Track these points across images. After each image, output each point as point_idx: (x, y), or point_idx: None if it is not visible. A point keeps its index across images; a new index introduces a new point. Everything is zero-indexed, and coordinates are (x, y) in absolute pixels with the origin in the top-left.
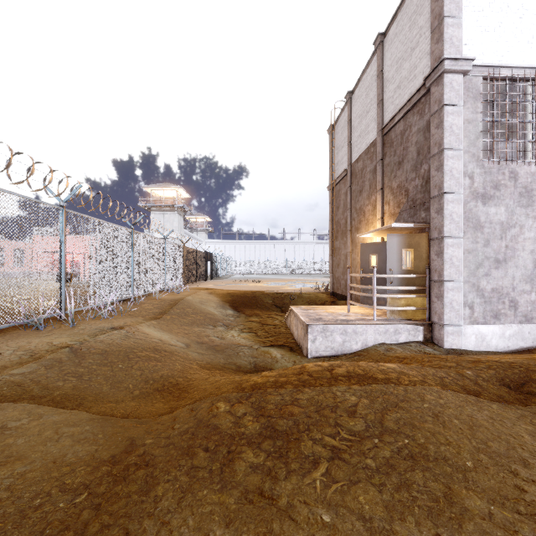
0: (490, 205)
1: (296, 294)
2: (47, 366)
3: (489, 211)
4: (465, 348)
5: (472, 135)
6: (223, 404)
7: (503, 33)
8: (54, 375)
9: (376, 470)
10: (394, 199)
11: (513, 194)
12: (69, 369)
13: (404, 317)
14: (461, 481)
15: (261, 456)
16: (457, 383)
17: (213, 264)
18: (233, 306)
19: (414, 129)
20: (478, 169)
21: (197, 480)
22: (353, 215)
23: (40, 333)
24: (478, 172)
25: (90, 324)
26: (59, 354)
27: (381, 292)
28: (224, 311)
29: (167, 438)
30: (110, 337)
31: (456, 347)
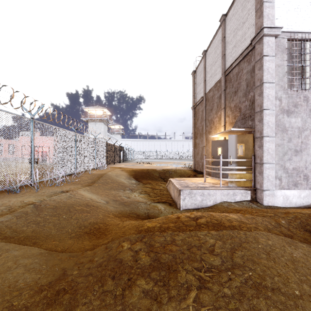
0: (291, 117)
1: (173, 171)
2: (17, 216)
3: (291, 120)
4: (276, 204)
5: (281, 74)
6: (126, 244)
7: (300, 12)
8: (21, 222)
9: (231, 297)
10: (232, 114)
11: (306, 110)
12: (32, 218)
13: (239, 185)
14: (293, 308)
15: (151, 285)
16: (277, 228)
17: (124, 153)
18: (135, 178)
19: (245, 71)
20: (284, 95)
21: (105, 305)
22: (206, 124)
23: (17, 195)
24: (284, 96)
25: (49, 189)
26: (26, 209)
27: (224, 170)
28: (130, 181)
29: (88, 269)
30: (59, 198)
31: (270, 203)
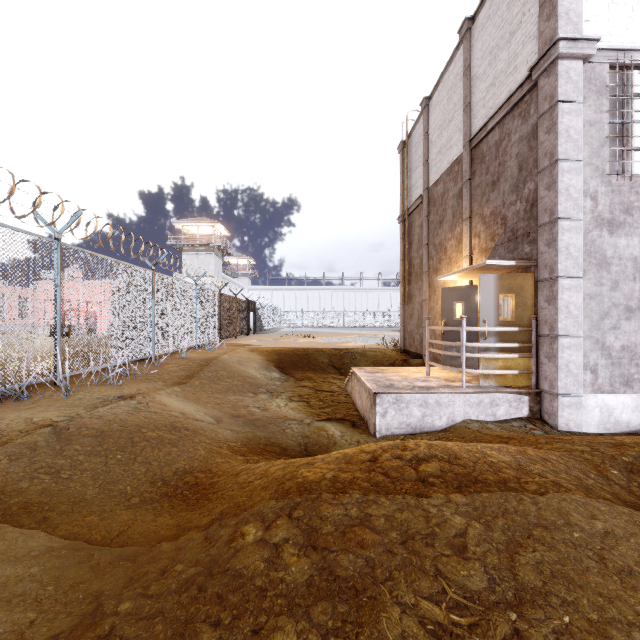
0: (619, 235)
1: (359, 352)
2: (12, 455)
3: (618, 243)
4: (586, 426)
5: (595, 141)
6: (252, 530)
7: (637, 6)
8: (19, 470)
9: None
10: (486, 230)
11: None
12: (44, 460)
13: (503, 384)
14: None
15: None
16: (604, 487)
17: (256, 315)
18: (279, 366)
19: (515, 137)
20: (603, 187)
21: None
22: (430, 253)
23: (21, 405)
24: (603, 190)
25: (93, 392)
26: (35, 437)
27: (469, 350)
28: (269, 374)
29: (157, 595)
30: (112, 411)
31: (573, 424)
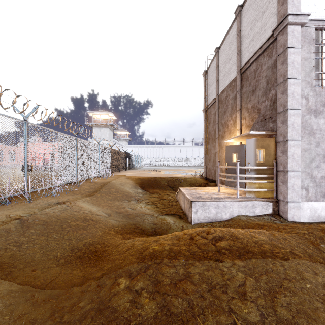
0: (320, 118)
1: (182, 179)
2: None
3: (319, 122)
4: (302, 218)
5: (307, 68)
6: (124, 281)
7: None
8: None
9: None
10: (249, 116)
11: None
12: (13, 238)
13: (258, 196)
14: None
15: None
16: (318, 254)
17: (130, 160)
18: (142, 186)
19: (264, 67)
20: (312, 92)
21: None
22: (219, 128)
23: (5, 207)
24: (312, 94)
25: (43, 200)
26: (10, 225)
27: (240, 178)
28: (136, 190)
29: (67, 323)
30: (53, 211)
31: (296, 217)
